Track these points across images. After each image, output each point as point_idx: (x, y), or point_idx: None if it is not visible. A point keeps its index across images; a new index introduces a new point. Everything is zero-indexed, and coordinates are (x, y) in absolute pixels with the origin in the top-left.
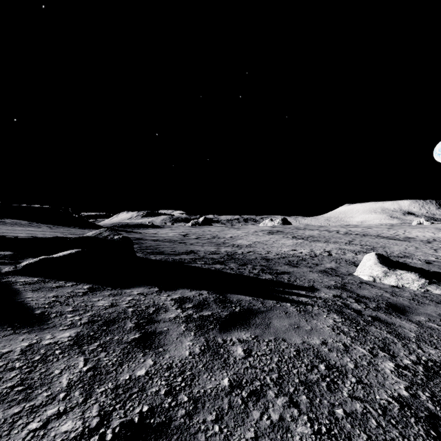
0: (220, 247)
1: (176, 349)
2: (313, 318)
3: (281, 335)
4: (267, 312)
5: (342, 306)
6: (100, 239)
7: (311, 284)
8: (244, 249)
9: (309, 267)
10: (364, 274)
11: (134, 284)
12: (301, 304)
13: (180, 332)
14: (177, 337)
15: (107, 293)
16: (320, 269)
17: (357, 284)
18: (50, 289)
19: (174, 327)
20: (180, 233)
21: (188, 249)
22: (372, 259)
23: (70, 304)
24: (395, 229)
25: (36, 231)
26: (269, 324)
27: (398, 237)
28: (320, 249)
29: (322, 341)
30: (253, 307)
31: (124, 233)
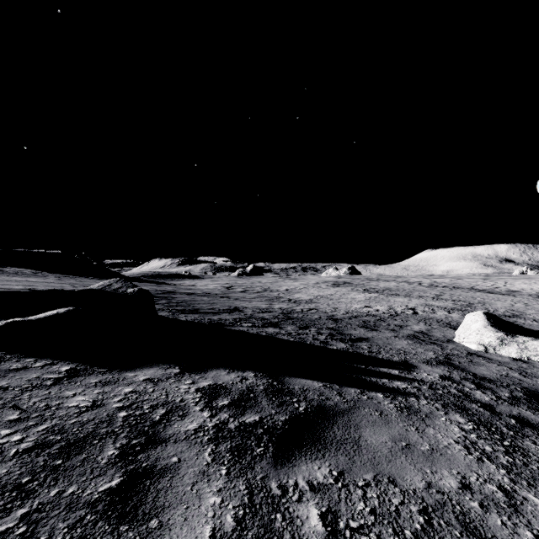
0: (273, 302)
1: (187, 519)
2: (427, 424)
3: (384, 467)
4: (351, 413)
5: (461, 398)
6: (108, 293)
7: (402, 358)
8: (304, 306)
9: (392, 331)
10: (470, 341)
11: (144, 361)
12: (399, 394)
13: (200, 468)
14: (193, 484)
15: (95, 379)
16: (407, 333)
17: (466, 357)
18: (3, 373)
19: (192, 455)
20: (224, 285)
21: (231, 306)
22: (480, 320)
23: (20, 406)
24: (492, 280)
25: (38, 282)
26: (357, 440)
27: (498, 290)
28: (401, 305)
29: (459, 481)
30: (327, 403)
31: (152, 285)
